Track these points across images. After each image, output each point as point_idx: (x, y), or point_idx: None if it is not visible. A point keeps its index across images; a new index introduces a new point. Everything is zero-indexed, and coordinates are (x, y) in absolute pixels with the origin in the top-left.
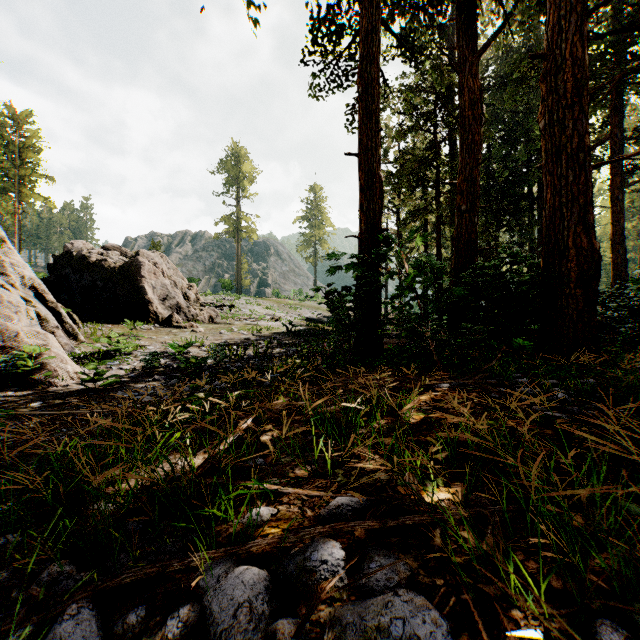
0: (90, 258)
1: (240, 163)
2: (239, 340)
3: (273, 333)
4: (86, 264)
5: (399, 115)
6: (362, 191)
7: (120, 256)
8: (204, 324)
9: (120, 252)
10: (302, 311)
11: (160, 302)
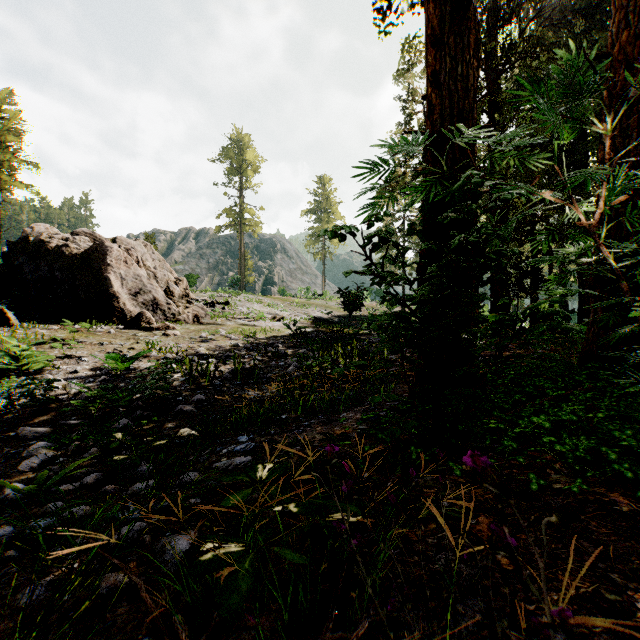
0: (49, 244)
1: (243, 151)
2: (222, 347)
3: (271, 337)
4: (44, 251)
5: (424, 77)
6: (435, 44)
7: (90, 243)
8: (186, 325)
9: (93, 239)
10: (310, 310)
11: (131, 297)
